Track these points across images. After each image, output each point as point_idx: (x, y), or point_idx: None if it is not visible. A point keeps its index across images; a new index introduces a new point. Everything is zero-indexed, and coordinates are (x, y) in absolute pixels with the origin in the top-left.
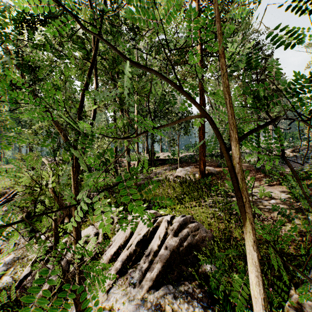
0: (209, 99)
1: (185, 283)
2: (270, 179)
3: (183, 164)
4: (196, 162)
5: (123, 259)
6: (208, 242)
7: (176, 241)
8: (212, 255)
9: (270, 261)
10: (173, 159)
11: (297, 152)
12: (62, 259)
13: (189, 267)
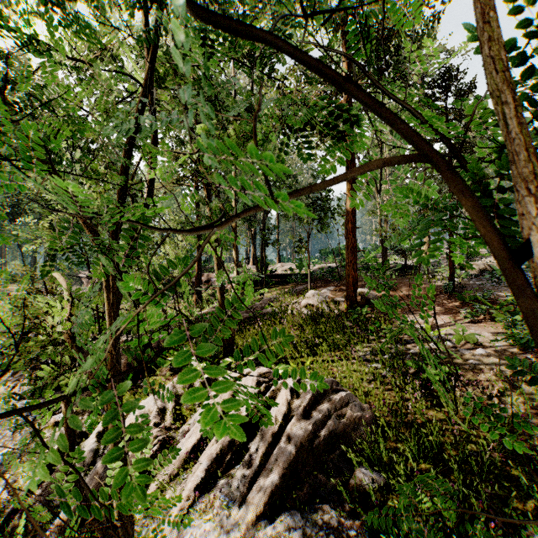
0: None
1: (325, 508)
2: (474, 310)
3: (317, 284)
4: (339, 279)
5: (208, 459)
6: (365, 428)
7: (306, 426)
8: (374, 454)
9: (482, 465)
10: (300, 274)
11: None
12: (98, 456)
13: (331, 475)
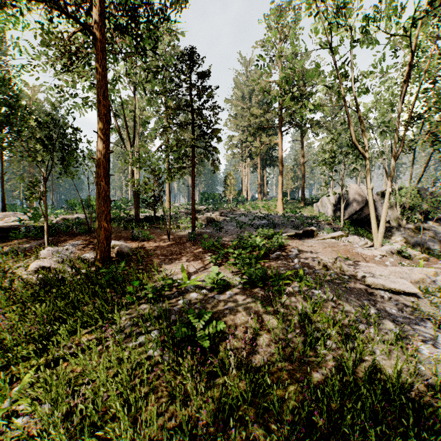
0: (116, 122)
1: None
2: (217, 255)
3: (60, 237)
4: (89, 232)
5: None
6: None
7: None
8: None
9: None
10: (35, 227)
11: (225, 216)
12: None
13: None
